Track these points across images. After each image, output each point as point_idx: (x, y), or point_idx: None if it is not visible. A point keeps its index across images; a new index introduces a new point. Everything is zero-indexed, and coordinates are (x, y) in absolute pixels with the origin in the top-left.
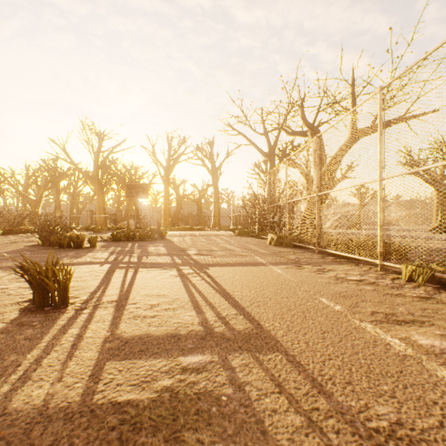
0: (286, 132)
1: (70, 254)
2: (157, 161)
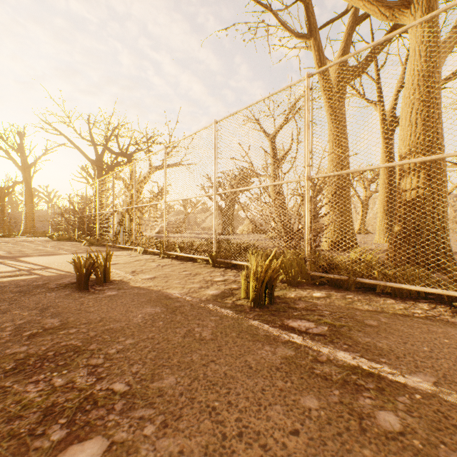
0: (108, 150)
1: None
2: None
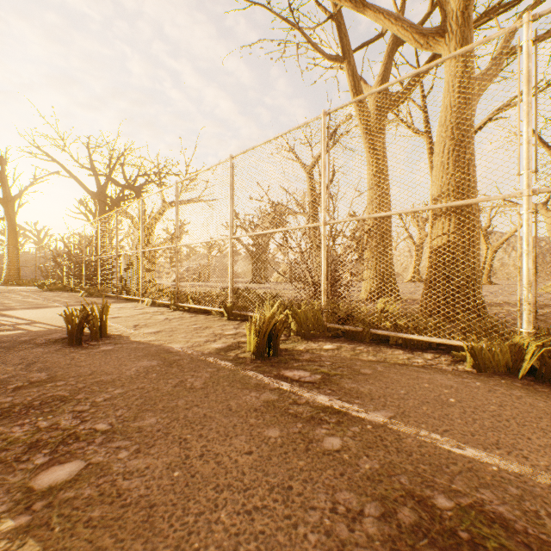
0: (112, 181)
1: None
2: None
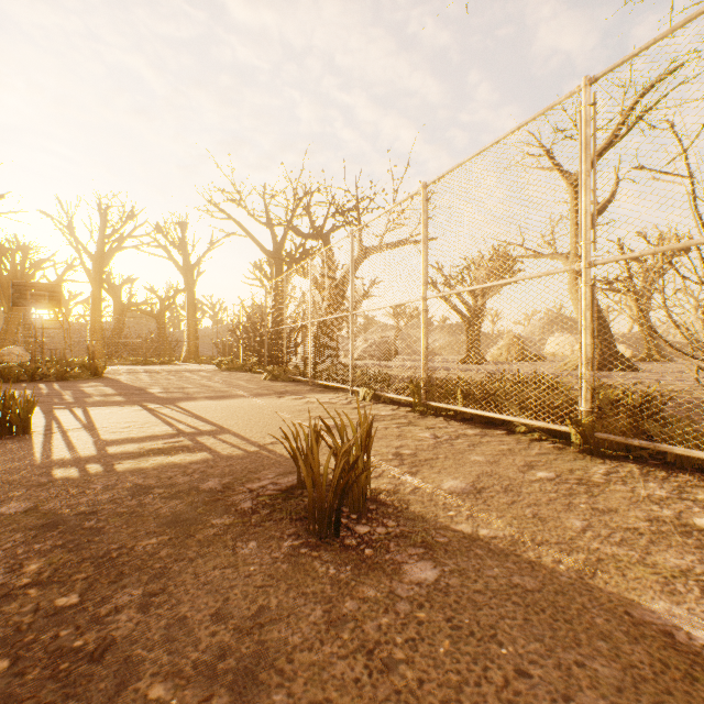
0: (293, 231)
1: None
2: (77, 243)
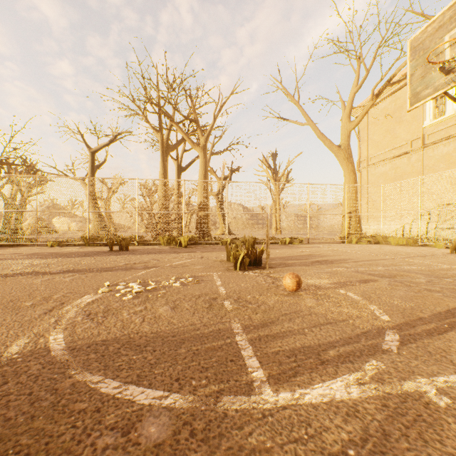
0: None
1: None
2: None
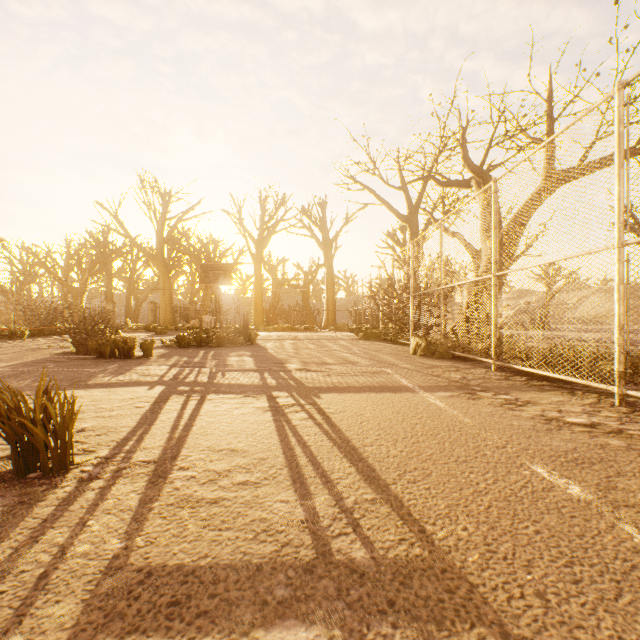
0: (436, 181)
1: (111, 368)
2: (244, 231)
